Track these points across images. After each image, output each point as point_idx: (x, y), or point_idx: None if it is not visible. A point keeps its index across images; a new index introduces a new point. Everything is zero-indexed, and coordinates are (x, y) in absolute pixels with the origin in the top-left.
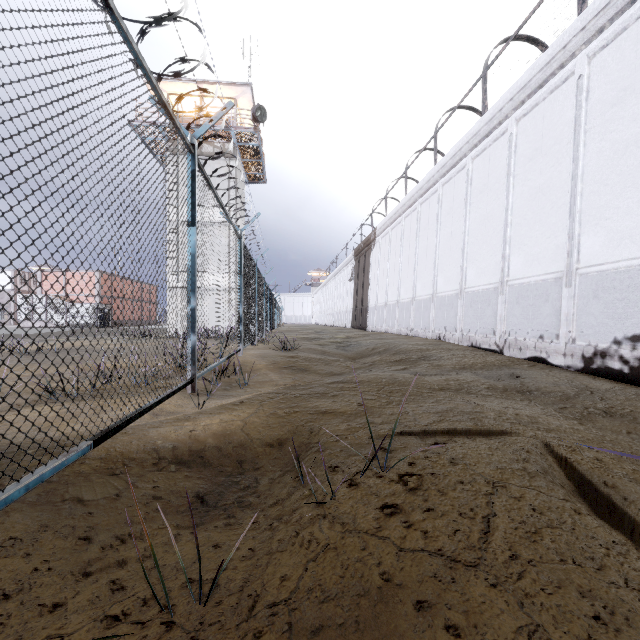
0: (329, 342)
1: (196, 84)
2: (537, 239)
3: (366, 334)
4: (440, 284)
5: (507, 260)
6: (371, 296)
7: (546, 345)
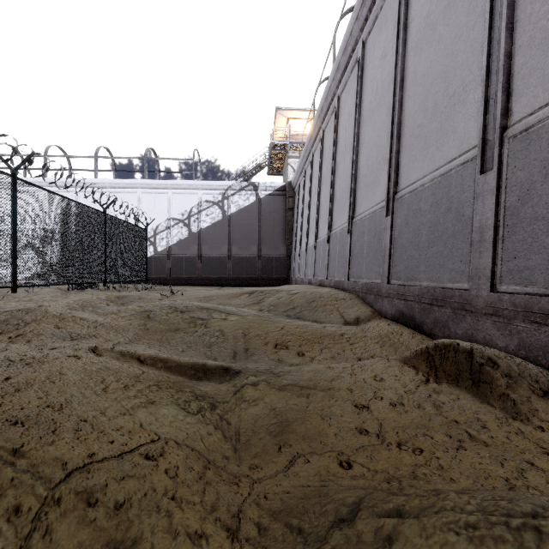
0: None
1: None
2: None
3: None
4: None
5: None
6: None
7: None
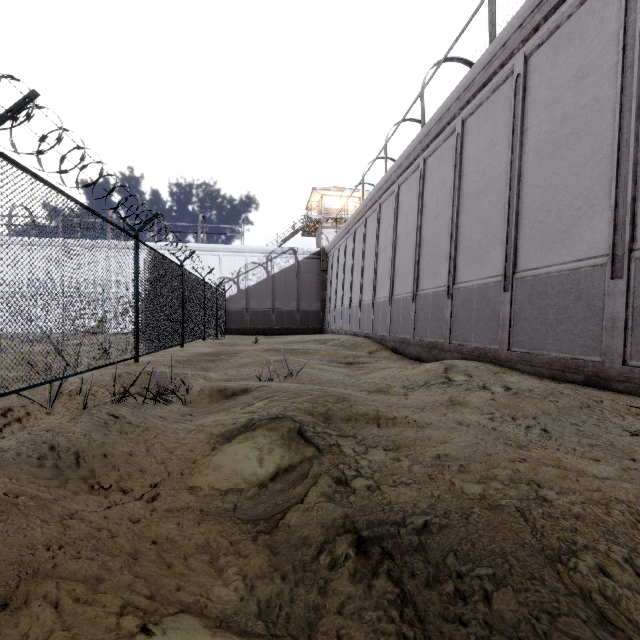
0: None
1: None
2: None
3: None
4: None
5: None
6: None
7: None
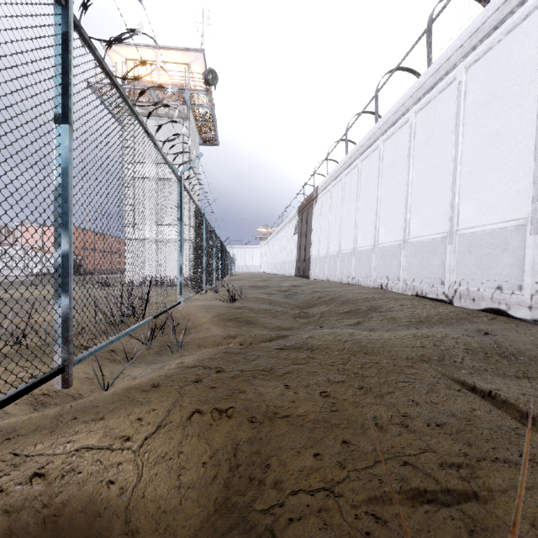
0: (276, 290)
1: (152, 49)
2: (492, 186)
3: (310, 282)
4: (382, 235)
5: (456, 209)
6: (313, 248)
7: (506, 296)
